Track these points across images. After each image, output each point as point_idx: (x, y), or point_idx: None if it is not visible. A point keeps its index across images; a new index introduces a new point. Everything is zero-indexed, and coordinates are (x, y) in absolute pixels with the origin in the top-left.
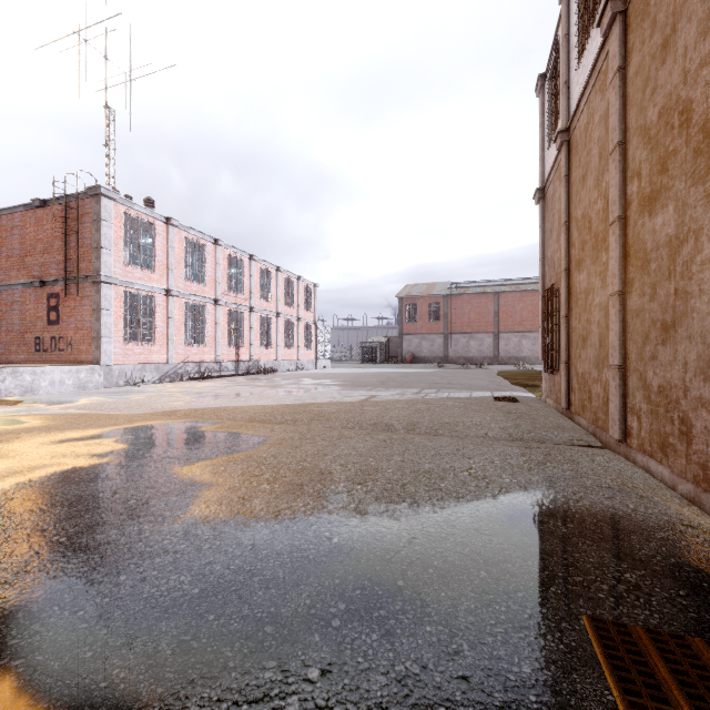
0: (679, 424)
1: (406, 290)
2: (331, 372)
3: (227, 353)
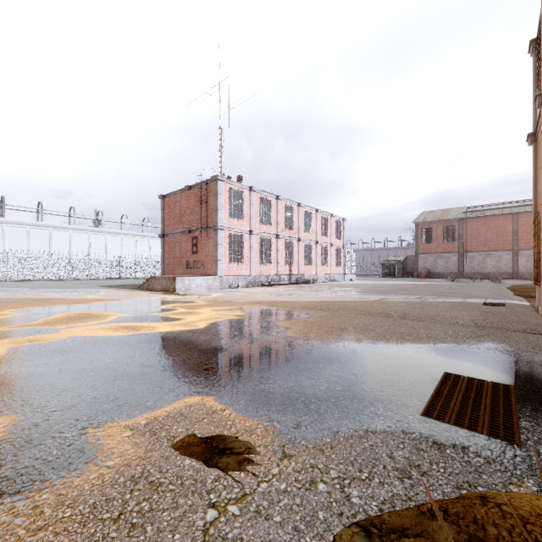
0: None
1: (422, 216)
2: (355, 283)
3: (284, 269)
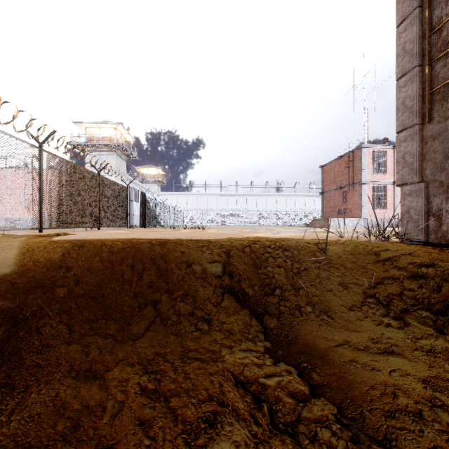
0: None
1: None
2: None
3: None
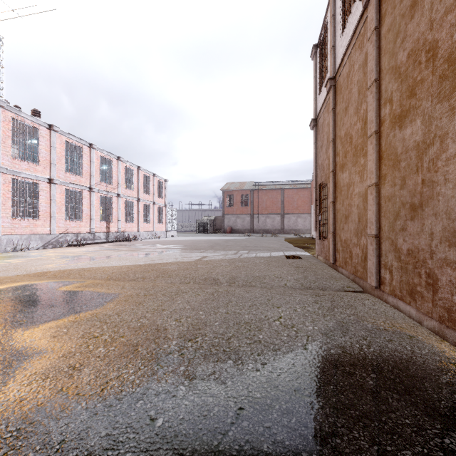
0: (426, 277)
1: (227, 186)
2: (176, 239)
3: (100, 226)
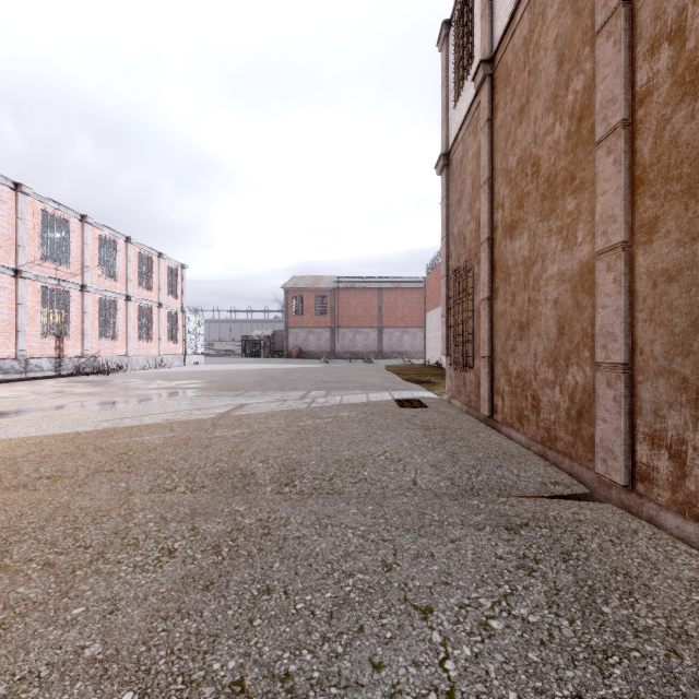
0: None
1: (293, 281)
2: (201, 369)
3: (41, 346)
